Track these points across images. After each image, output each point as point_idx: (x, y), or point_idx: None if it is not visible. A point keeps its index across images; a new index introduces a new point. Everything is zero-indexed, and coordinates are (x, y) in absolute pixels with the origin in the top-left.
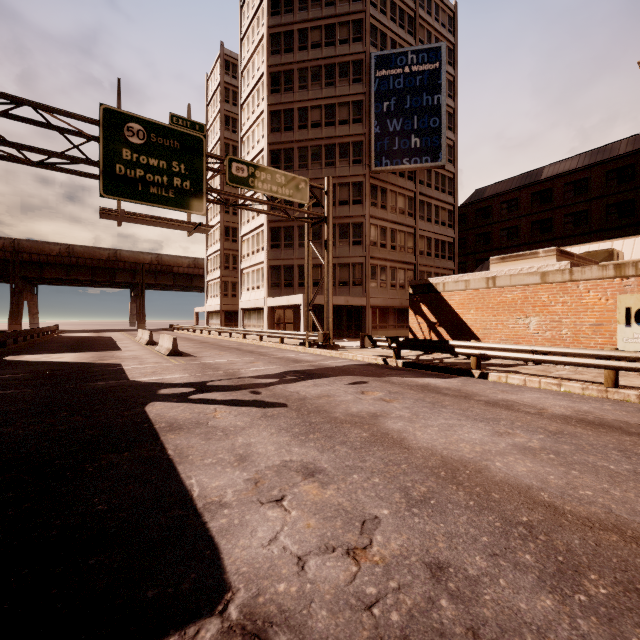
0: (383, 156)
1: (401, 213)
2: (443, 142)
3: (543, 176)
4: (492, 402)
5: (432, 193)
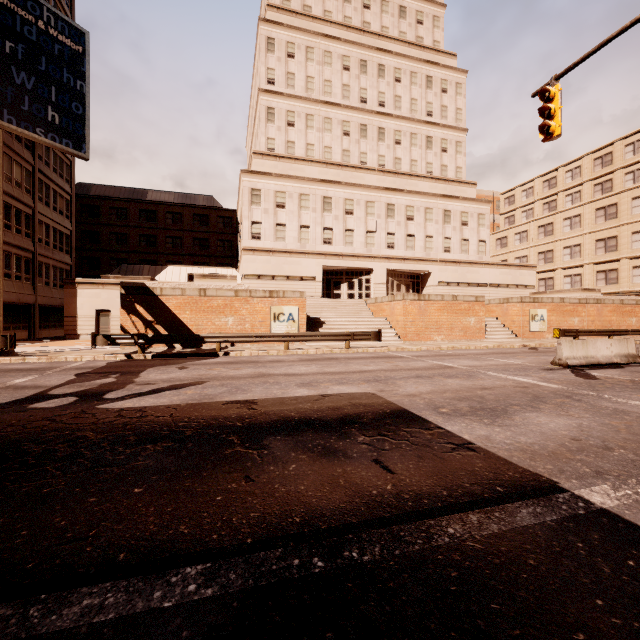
0: (5, 108)
1: (18, 186)
2: (87, 134)
3: (149, 198)
4: (271, 361)
5: (51, 174)
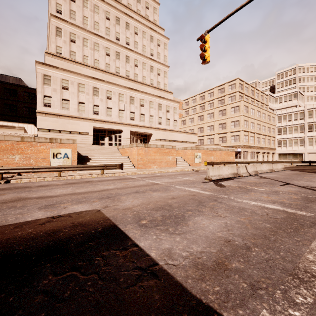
0: None
1: None
2: None
3: None
4: (40, 186)
5: None
